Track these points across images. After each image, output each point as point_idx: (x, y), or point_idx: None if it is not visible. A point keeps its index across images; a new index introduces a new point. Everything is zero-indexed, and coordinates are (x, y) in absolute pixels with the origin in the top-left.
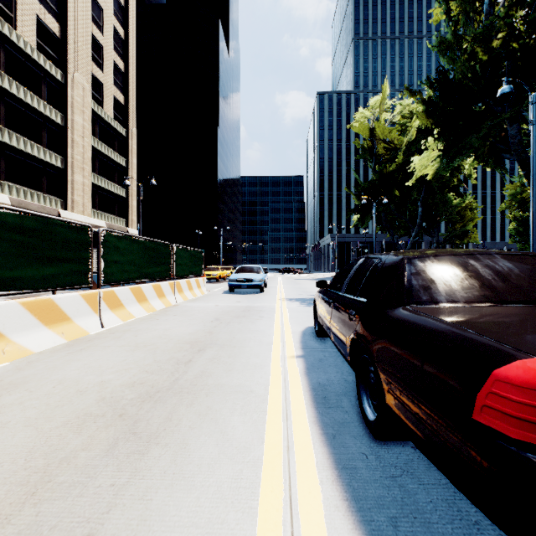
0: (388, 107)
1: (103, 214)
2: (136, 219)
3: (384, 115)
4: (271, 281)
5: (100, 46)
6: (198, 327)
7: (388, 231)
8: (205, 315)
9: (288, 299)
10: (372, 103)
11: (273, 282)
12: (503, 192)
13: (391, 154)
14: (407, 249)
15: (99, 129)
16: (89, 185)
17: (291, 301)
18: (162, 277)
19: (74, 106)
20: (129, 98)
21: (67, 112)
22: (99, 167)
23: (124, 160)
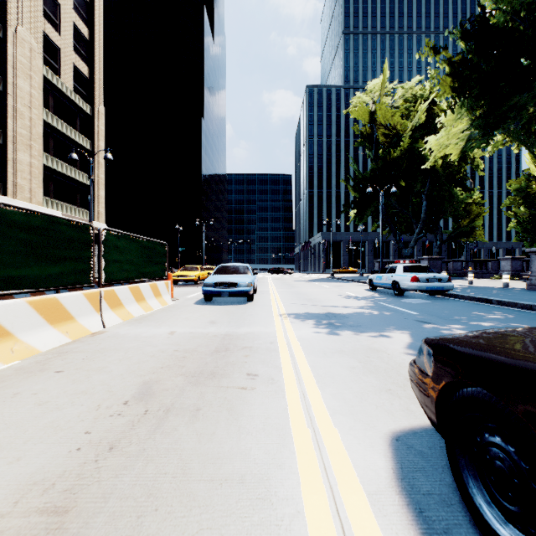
0: (388, 91)
1: (60, 204)
2: (103, 212)
3: (385, 100)
4: (261, 284)
5: (57, 3)
6: (50, 457)
7: (389, 227)
8: (128, 370)
9: (291, 315)
10: (370, 87)
11: (263, 285)
12: (508, 186)
13: (392, 142)
14: (410, 246)
15: (54, 102)
16: (39, 167)
17: (299, 321)
18: (68, 284)
19: (17, 68)
20: (95, 70)
21: (6, 74)
22: (54, 148)
23: (88, 142)
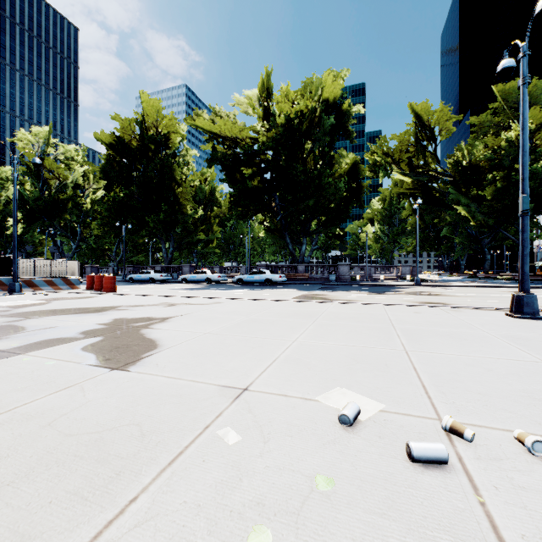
0: None
1: None
2: None
3: None
4: None
5: None
6: None
7: None
8: None
9: None
10: None
11: None
12: None
13: None
14: None
15: None
16: None
17: None
18: None
19: None
20: None
21: None
22: None
23: None
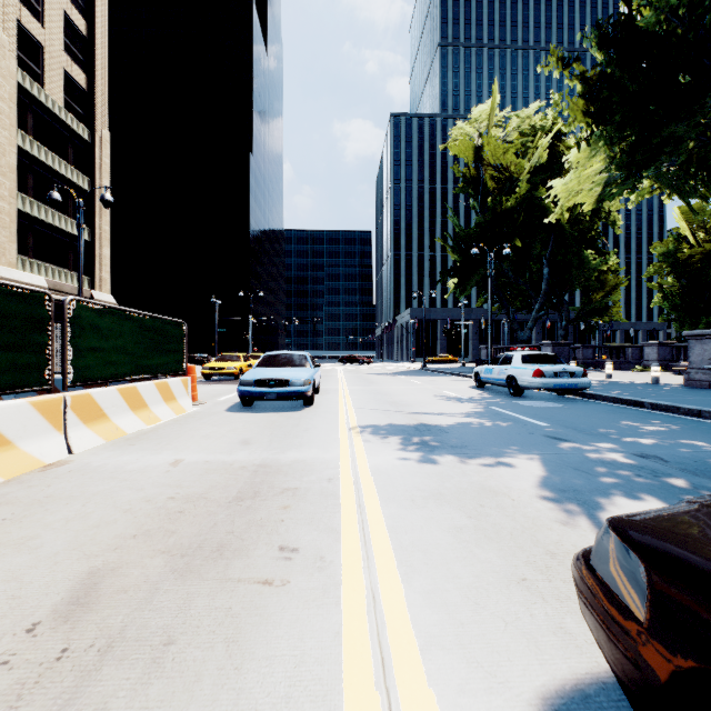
0: (499, 120)
1: (43, 266)
2: (108, 278)
3: (494, 132)
4: (328, 378)
5: None
6: None
7: (500, 302)
8: (72, 543)
9: (366, 429)
10: (475, 114)
11: (330, 380)
12: (652, 250)
13: (504, 189)
14: (528, 328)
15: (35, 121)
16: (10, 213)
17: (376, 439)
18: None
19: None
20: (95, 80)
21: None
22: (35, 186)
23: (86, 180)
